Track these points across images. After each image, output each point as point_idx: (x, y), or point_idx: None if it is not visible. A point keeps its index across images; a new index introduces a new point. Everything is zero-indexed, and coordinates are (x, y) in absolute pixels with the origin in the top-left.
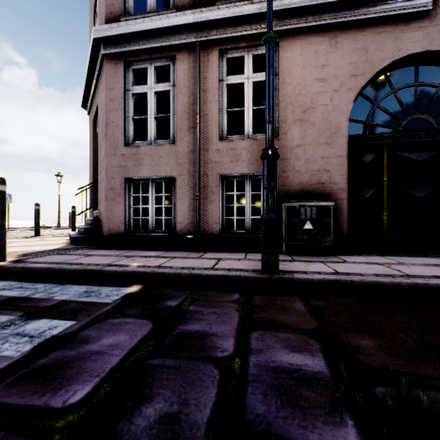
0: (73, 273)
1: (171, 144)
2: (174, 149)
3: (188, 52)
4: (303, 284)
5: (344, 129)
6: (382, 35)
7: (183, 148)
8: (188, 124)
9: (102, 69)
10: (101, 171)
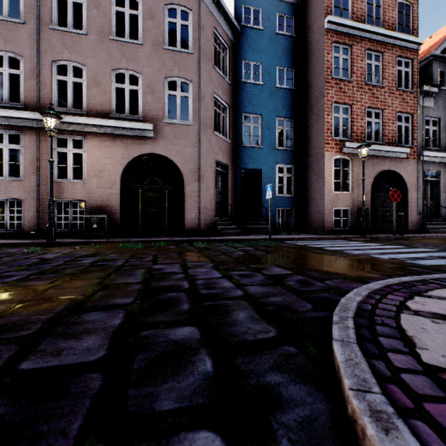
0: None
1: (21, 180)
2: (23, 183)
3: (32, 131)
4: (61, 244)
5: (118, 182)
6: (135, 143)
7: (29, 183)
8: (32, 170)
9: None
10: None
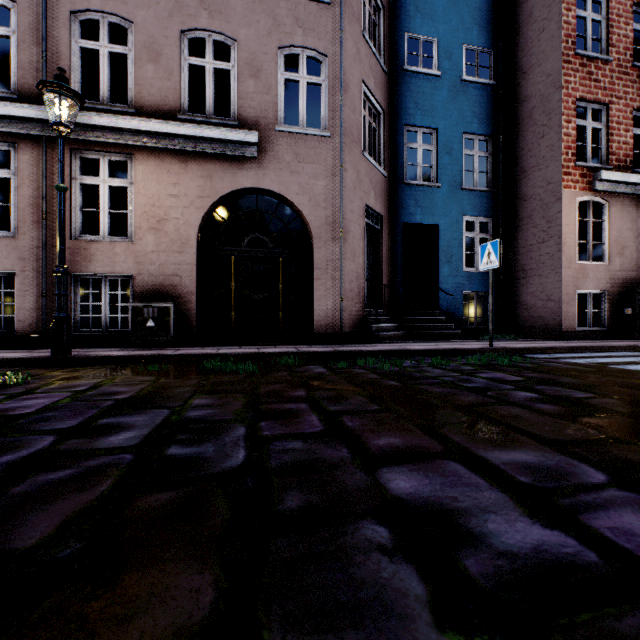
0: None
1: (12, 237)
2: (16, 243)
3: (34, 143)
4: (82, 361)
5: (194, 241)
6: (224, 168)
7: (28, 242)
8: (33, 218)
9: None
10: None
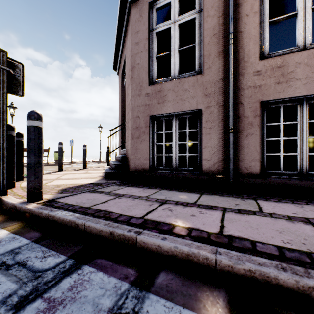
0: (98, 235)
1: (197, 75)
2: (201, 79)
3: None
4: None
5: None
6: None
7: (212, 76)
8: (217, 48)
9: (129, 19)
10: (127, 113)
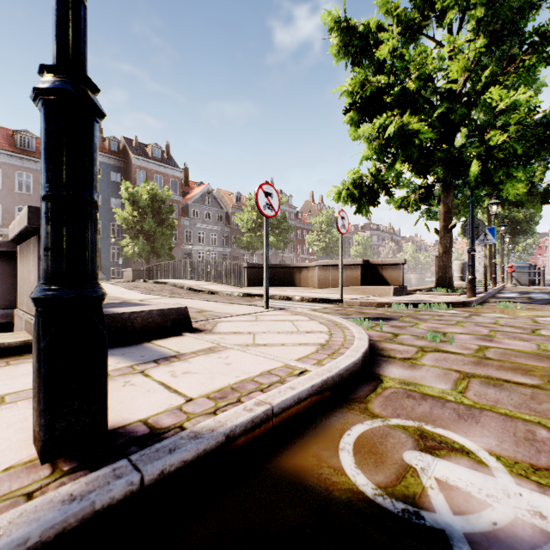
0: None
1: None
2: None
3: None
4: None
5: None
6: None
7: None
8: None
9: None
10: None
